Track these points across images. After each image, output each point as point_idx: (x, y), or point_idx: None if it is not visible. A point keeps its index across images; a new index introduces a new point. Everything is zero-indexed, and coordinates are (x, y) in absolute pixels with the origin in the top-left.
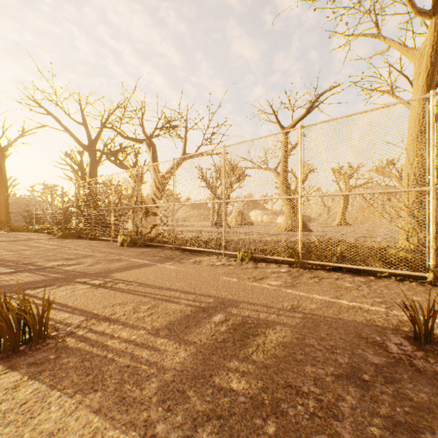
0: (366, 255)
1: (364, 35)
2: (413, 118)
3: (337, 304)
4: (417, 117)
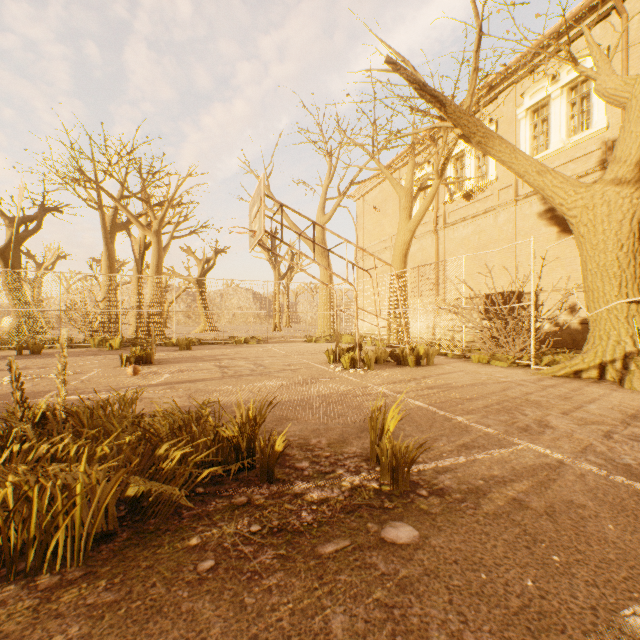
0: (33, 340)
1: (77, 182)
2: (104, 258)
3: (0, 354)
4: (105, 258)
